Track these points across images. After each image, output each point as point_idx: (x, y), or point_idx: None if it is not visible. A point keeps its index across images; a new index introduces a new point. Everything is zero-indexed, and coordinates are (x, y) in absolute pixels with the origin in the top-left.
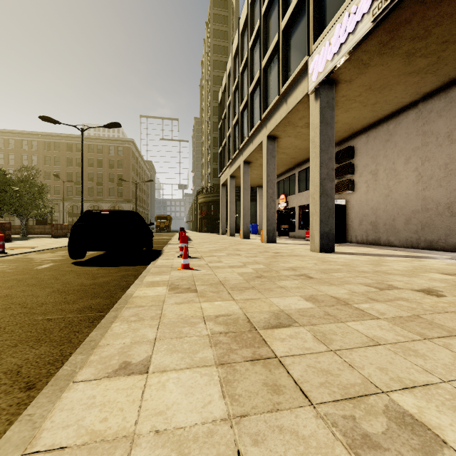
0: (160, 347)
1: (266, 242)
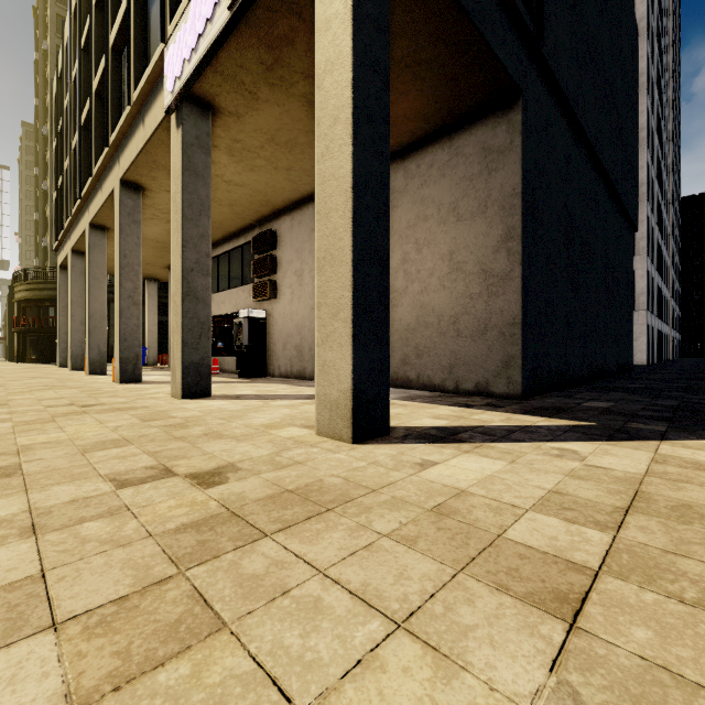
0: None
1: (120, 382)
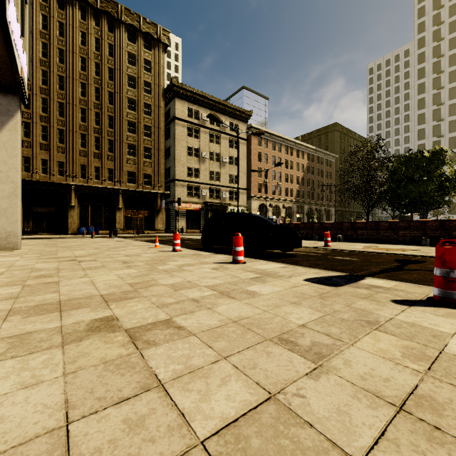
0: (140, 243)
1: None
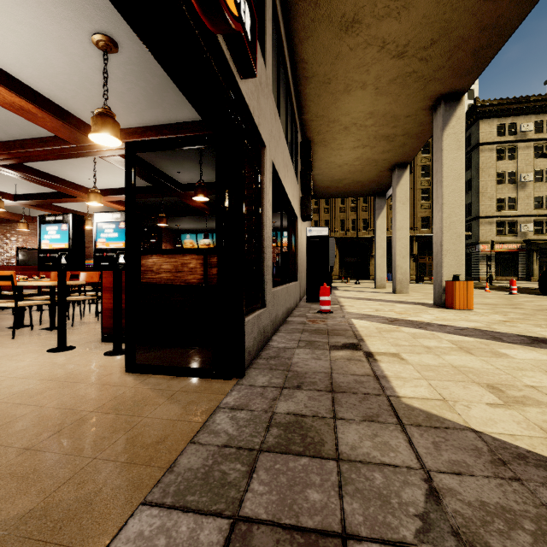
0: None
1: None
